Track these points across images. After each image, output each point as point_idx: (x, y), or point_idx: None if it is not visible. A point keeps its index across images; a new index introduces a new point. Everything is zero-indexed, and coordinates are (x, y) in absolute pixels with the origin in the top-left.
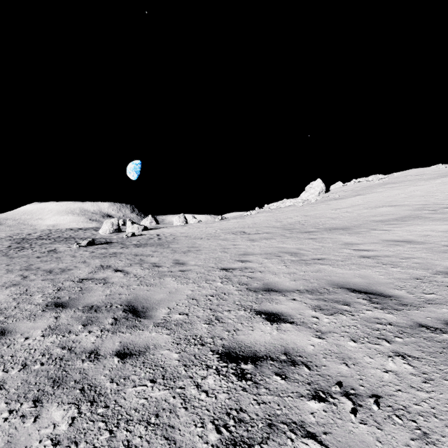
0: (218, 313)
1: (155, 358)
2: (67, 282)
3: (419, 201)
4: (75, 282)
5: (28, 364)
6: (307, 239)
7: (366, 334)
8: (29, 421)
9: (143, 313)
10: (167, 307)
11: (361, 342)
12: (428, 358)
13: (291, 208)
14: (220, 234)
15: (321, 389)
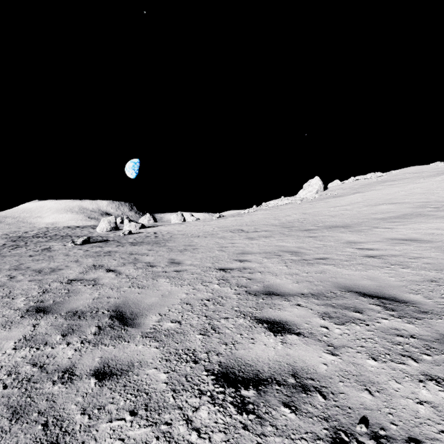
0: (215, 321)
1: (138, 380)
2: (55, 283)
3: (420, 198)
4: (63, 283)
5: None
6: (307, 237)
7: (387, 349)
8: None
9: (131, 320)
10: (158, 313)
11: (383, 360)
12: None
13: (289, 206)
14: (217, 232)
15: (342, 428)
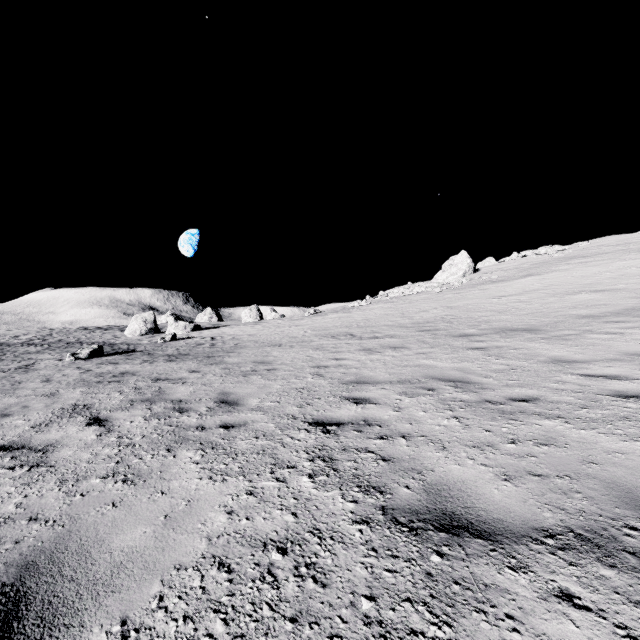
0: None
1: None
2: None
3: None
4: None
5: None
6: (470, 349)
7: None
8: None
9: None
10: (121, 620)
11: None
12: None
13: (423, 295)
14: (311, 338)
15: None
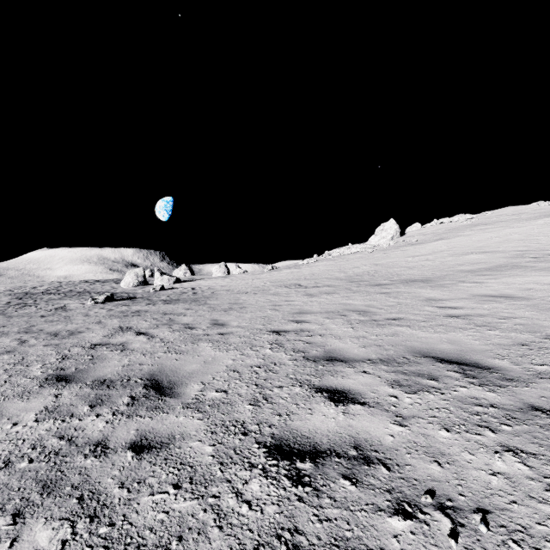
0: (267, 390)
1: (181, 453)
2: (75, 348)
3: (517, 246)
4: (85, 348)
5: (12, 460)
6: (379, 293)
7: (462, 420)
8: (3, 545)
9: (169, 389)
10: (201, 382)
11: (456, 431)
12: (548, 454)
13: (358, 255)
14: (269, 288)
15: (406, 500)
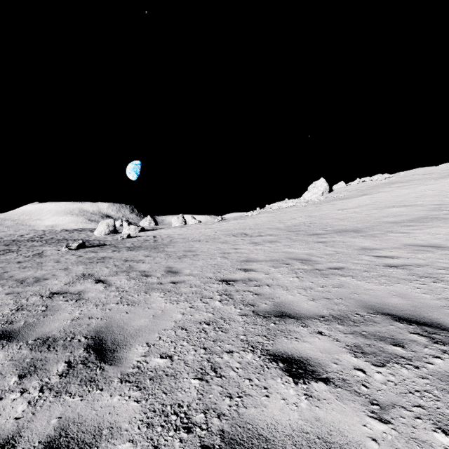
0: (215, 356)
1: None
2: (34, 297)
3: (433, 200)
4: (43, 297)
5: None
6: (316, 242)
7: None
8: None
9: (110, 353)
10: (146, 343)
11: None
12: None
13: (294, 208)
14: (219, 236)
15: None
